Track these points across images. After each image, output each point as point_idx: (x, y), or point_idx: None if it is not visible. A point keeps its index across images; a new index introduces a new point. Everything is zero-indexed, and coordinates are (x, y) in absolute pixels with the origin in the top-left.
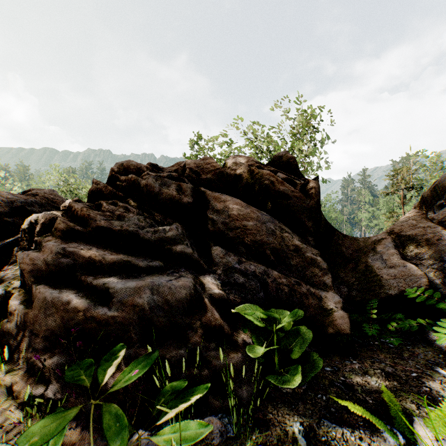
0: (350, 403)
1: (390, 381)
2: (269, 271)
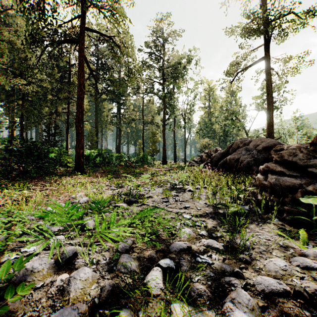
0: (304, 232)
1: None
2: None
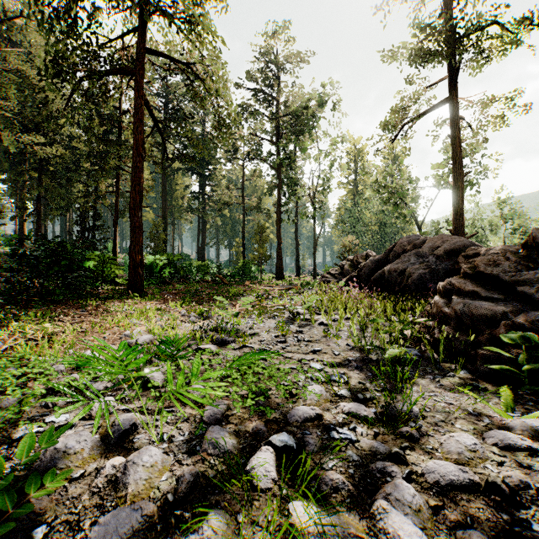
0: (508, 390)
1: None
2: None
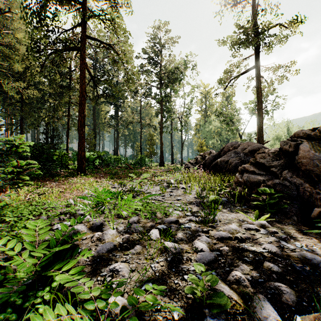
0: (258, 212)
1: (295, 231)
2: (307, 184)
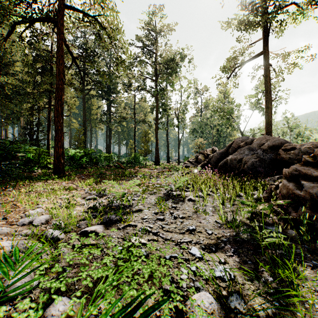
0: None
1: None
2: None
